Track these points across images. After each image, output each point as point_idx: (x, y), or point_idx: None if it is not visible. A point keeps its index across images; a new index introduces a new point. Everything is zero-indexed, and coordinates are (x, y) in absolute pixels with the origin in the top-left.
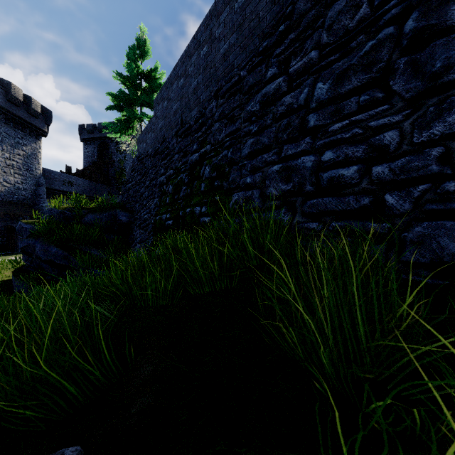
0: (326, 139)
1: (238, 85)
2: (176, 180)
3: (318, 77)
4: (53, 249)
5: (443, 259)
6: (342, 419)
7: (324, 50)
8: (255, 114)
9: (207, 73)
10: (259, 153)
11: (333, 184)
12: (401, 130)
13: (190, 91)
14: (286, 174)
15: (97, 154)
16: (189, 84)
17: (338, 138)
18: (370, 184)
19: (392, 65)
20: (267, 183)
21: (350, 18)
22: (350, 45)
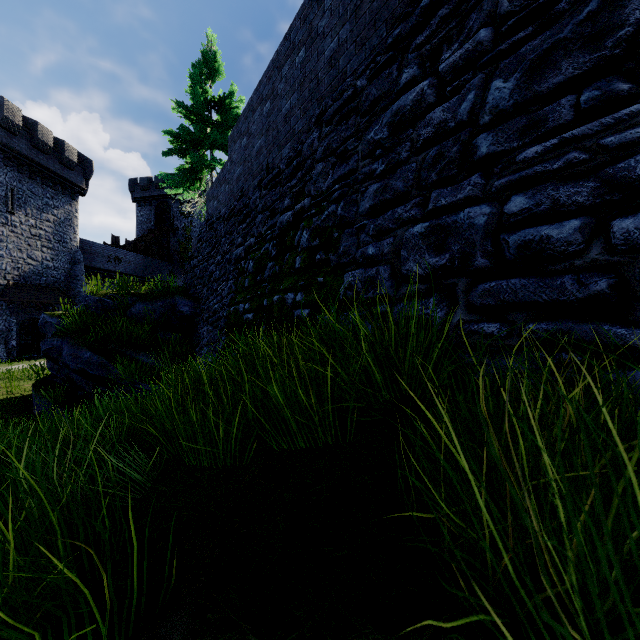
0: (513, 175)
1: (353, 102)
2: (259, 252)
3: (493, 71)
4: (86, 353)
5: None
6: None
7: (503, 25)
8: (381, 144)
9: (304, 90)
10: (389, 206)
11: (528, 254)
12: None
13: (280, 119)
14: (438, 239)
15: (154, 219)
16: (278, 110)
17: (537, 172)
18: (607, 253)
19: None
20: (403, 255)
21: None
22: (555, 7)
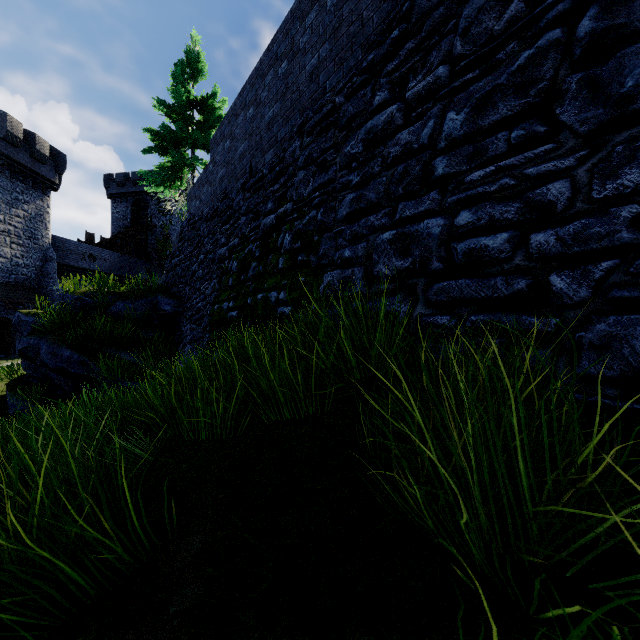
0: (461, 194)
1: (332, 117)
2: (243, 253)
3: (449, 103)
4: (66, 351)
5: (639, 372)
6: (498, 626)
7: (457, 64)
8: (357, 157)
9: (287, 100)
10: (363, 214)
11: (471, 259)
12: (573, 180)
13: (263, 125)
14: (403, 245)
15: (130, 216)
16: (261, 116)
17: (479, 193)
18: (527, 260)
19: (558, 84)
20: (375, 258)
21: (495, 17)
22: (495, 56)
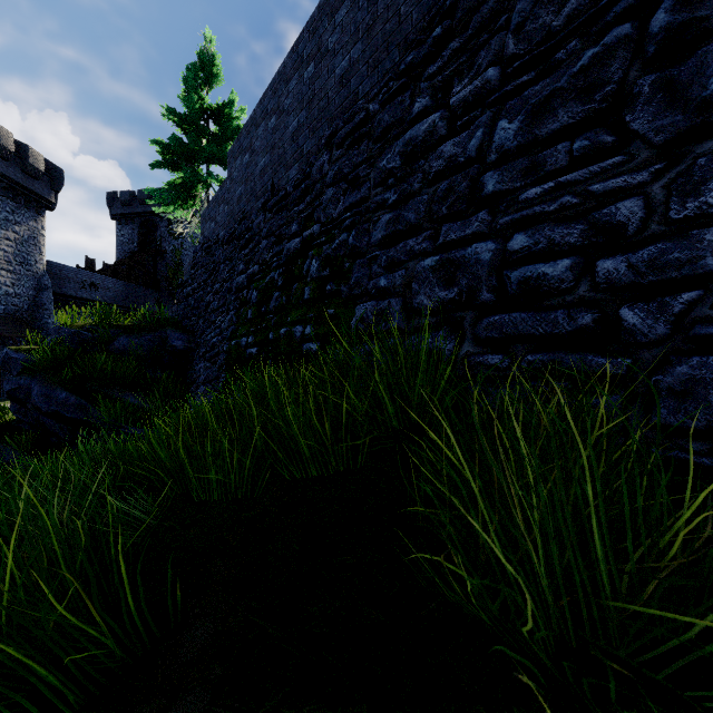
0: (515, 214)
1: (365, 127)
2: (264, 281)
3: (500, 111)
4: (61, 393)
5: None
6: None
7: (509, 66)
8: (394, 173)
9: (314, 108)
10: (401, 237)
11: (527, 290)
12: (647, 198)
13: (287, 137)
14: (447, 273)
15: (137, 240)
16: (285, 127)
17: (536, 213)
18: (592, 290)
19: (628, 88)
20: (415, 288)
21: (553, 11)
22: (554, 56)
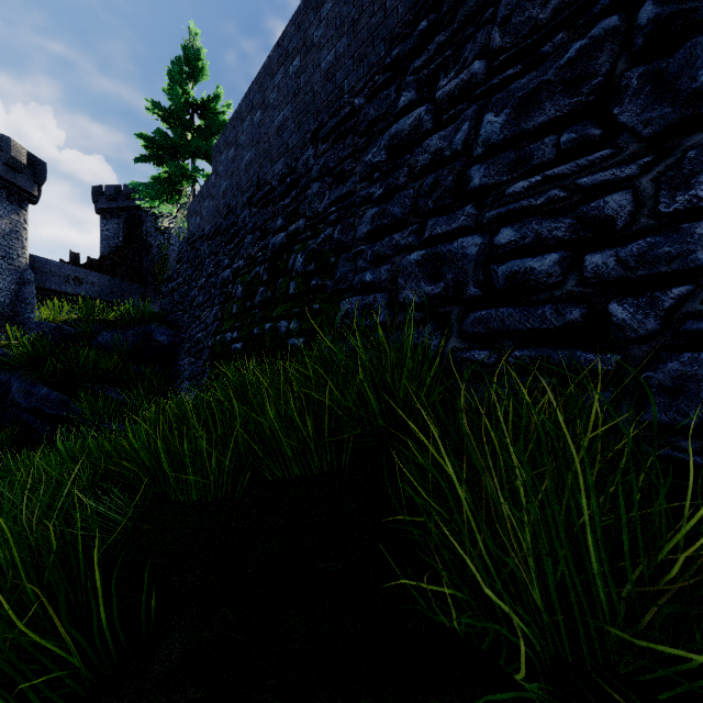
0: (502, 208)
1: (351, 121)
2: (249, 276)
3: (486, 104)
4: (41, 389)
5: None
6: None
7: (496, 59)
8: (379, 167)
9: (299, 102)
10: (386, 232)
11: (515, 284)
12: (635, 191)
13: (272, 131)
14: (433, 267)
15: (122, 234)
16: (270, 121)
17: (523, 207)
18: (581, 285)
19: (616, 80)
20: (400, 283)
21: (540, 4)
22: (540, 49)
